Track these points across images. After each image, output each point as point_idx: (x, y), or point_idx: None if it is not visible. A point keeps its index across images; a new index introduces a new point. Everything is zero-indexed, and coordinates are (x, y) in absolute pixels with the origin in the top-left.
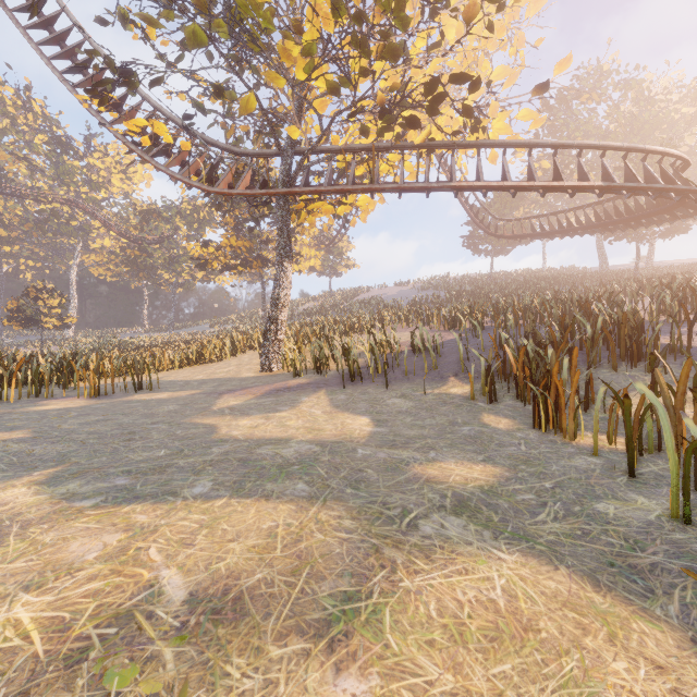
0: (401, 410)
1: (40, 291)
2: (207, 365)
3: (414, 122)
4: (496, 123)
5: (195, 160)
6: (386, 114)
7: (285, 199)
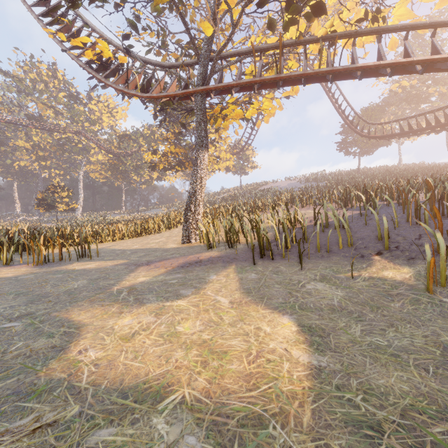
0: (332, 303)
1: (57, 187)
2: (147, 236)
3: (319, 9)
4: (397, 10)
5: (135, 77)
6: (292, 5)
7: (202, 98)
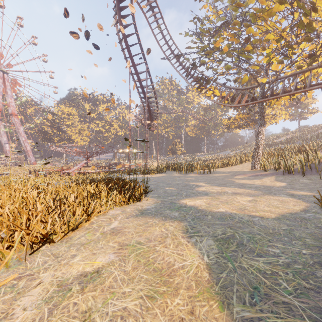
0: (303, 183)
1: (176, 142)
2: (230, 167)
3: None
4: None
5: (226, 95)
6: (311, 57)
7: (261, 103)
